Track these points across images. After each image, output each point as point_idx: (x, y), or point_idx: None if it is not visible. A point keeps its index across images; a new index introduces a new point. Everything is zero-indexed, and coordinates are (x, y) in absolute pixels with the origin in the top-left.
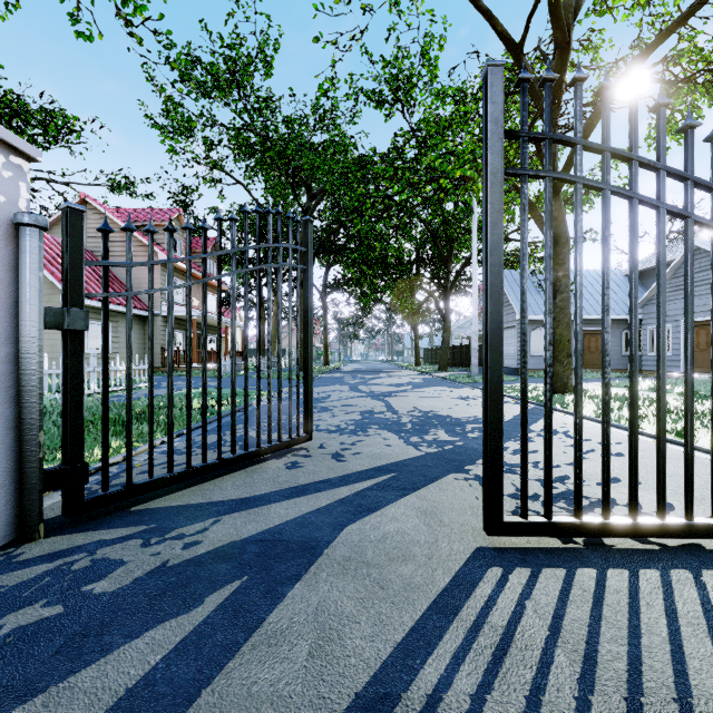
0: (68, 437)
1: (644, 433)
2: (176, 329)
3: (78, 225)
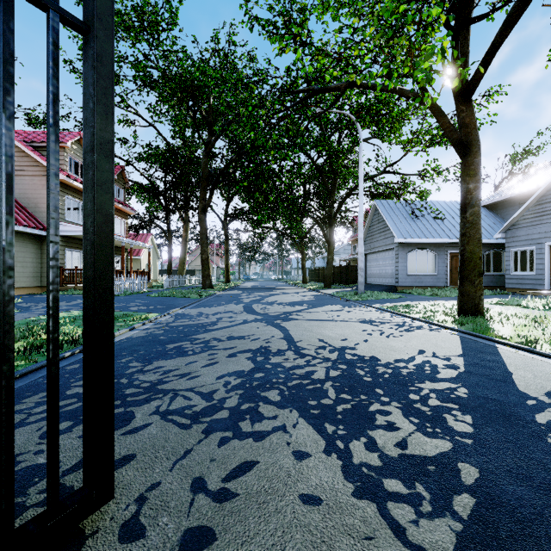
0: None
1: None
2: (77, 249)
3: None
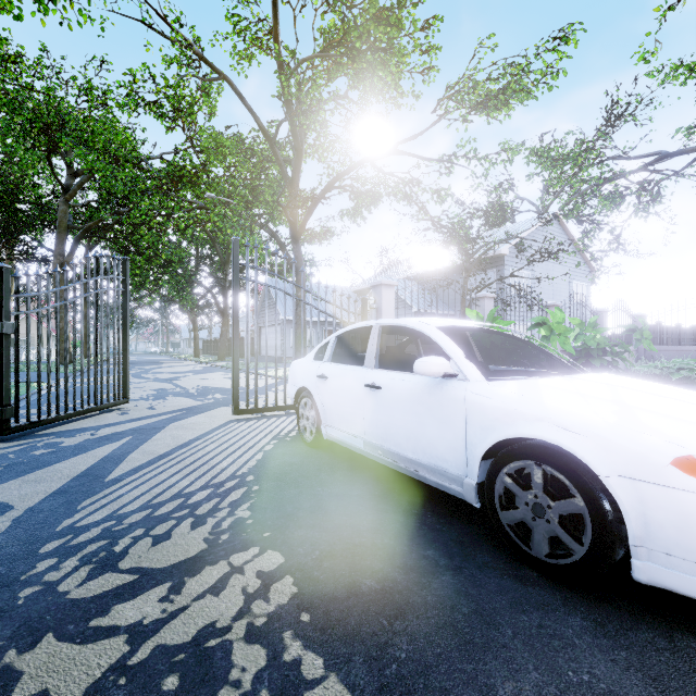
0: (4, 392)
1: None
2: None
3: (8, 276)
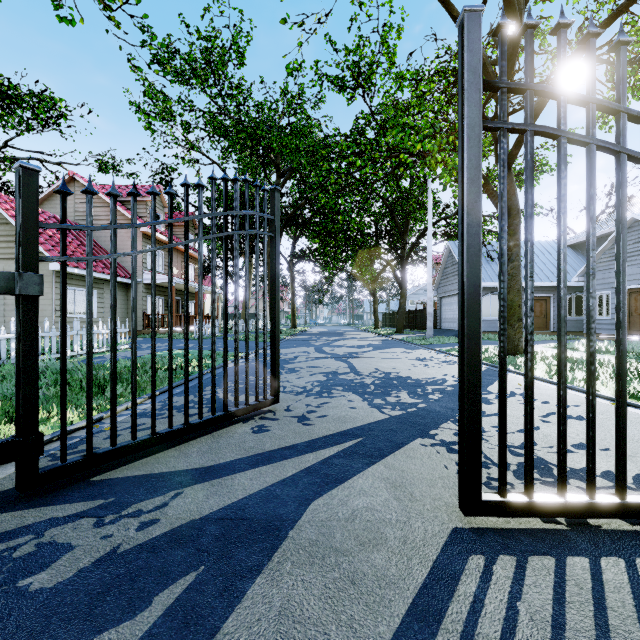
0: (21, 407)
1: (599, 395)
2: (157, 295)
3: (32, 185)
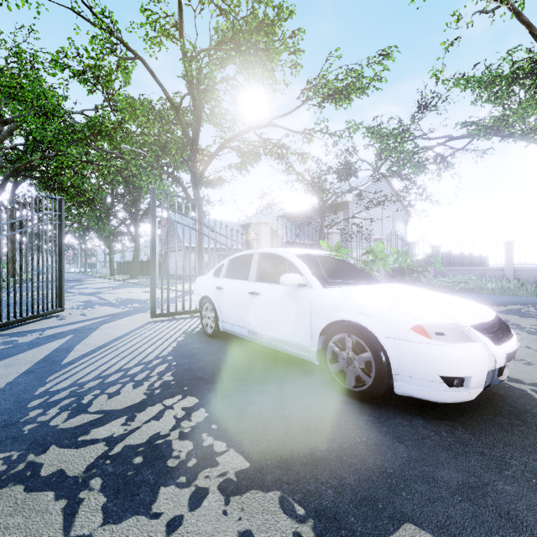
0: None
1: None
2: None
3: None
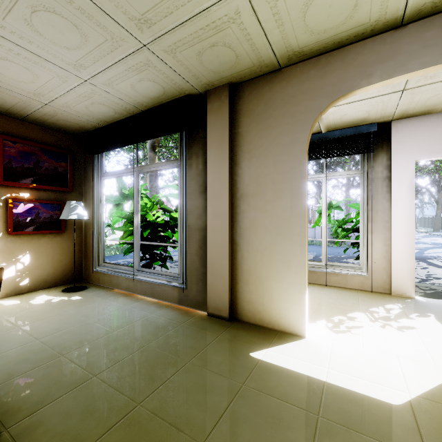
0: None
1: None
2: None
3: None
